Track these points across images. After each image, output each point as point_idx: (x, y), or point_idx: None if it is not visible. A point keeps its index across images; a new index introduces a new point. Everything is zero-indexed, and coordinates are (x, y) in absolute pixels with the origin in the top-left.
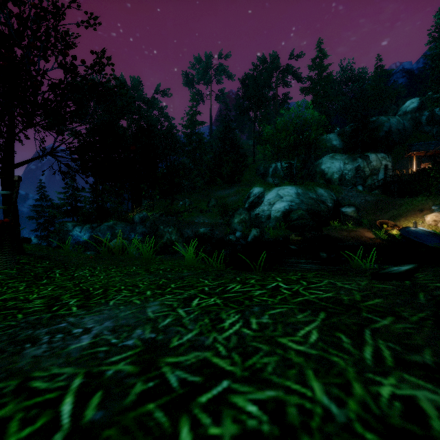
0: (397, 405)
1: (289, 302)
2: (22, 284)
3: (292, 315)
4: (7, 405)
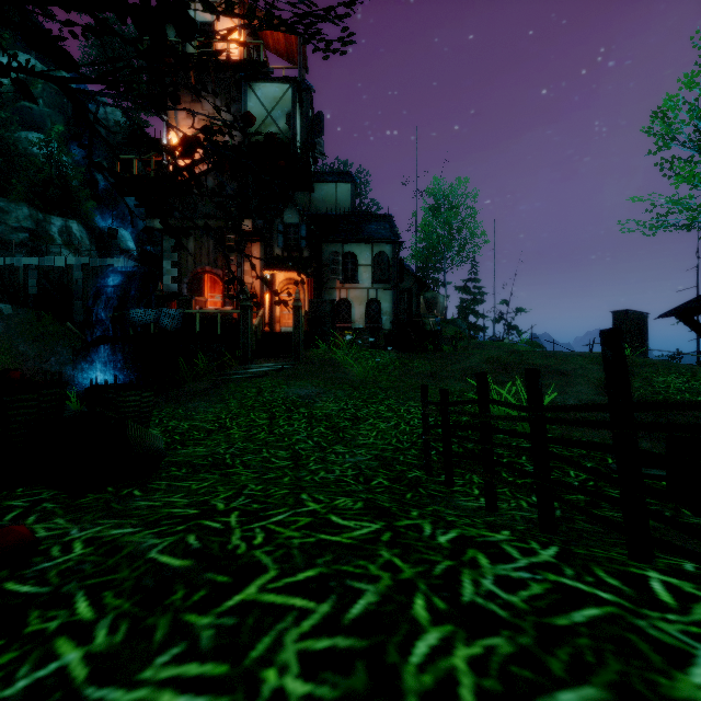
0: (318, 381)
1: (286, 382)
2: (215, 436)
3: (295, 382)
4: (335, 388)
